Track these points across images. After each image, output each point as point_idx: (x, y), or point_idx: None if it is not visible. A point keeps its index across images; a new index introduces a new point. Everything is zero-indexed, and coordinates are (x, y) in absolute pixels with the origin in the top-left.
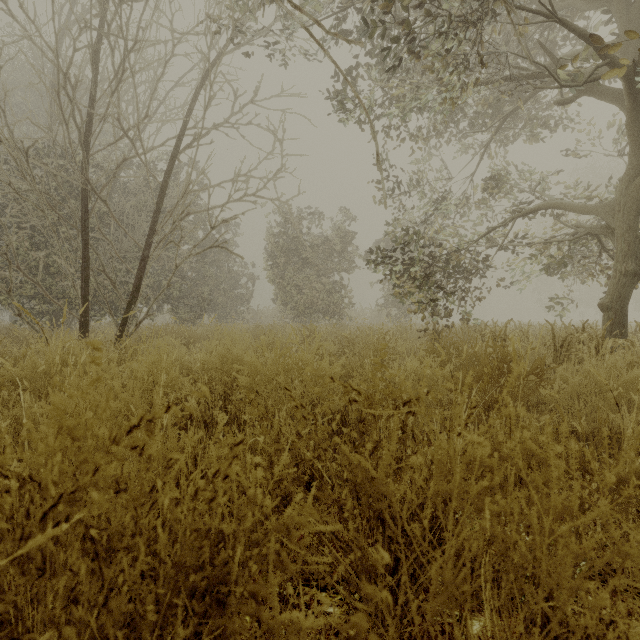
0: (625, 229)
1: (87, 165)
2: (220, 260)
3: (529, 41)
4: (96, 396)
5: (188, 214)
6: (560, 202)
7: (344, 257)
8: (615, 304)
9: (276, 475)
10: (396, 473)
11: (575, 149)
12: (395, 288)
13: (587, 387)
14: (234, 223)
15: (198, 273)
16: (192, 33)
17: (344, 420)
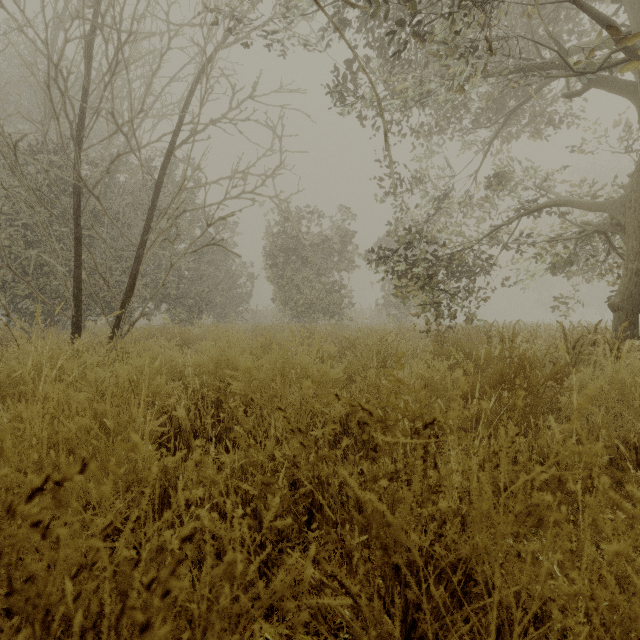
0: (636, 226)
1: (79, 160)
2: (218, 259)
3: (535, 33)
4: (66, 408)
5: (184, 211)
6: (567, 199)
7: (344, 256)
8: (626, 304)
9: (264, 526)
10: (415, 510)
11: (581, 145)
12: (396, 288)
13: (609, 393)
14: (233, 222)
15: (196, 273)
16: (187, 24)
17: (346, 429)
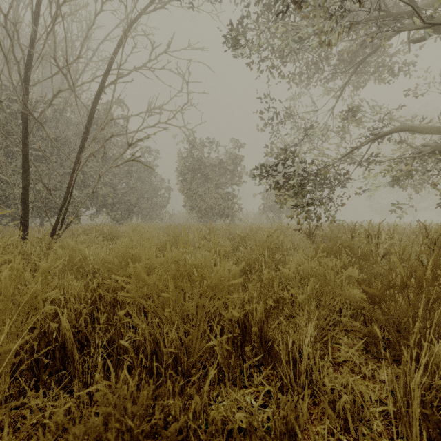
0: None
1: (25, 92)
2: (144, 176)
3: None
4: None
5: (112, 136)
6: (411, 125)
7: (235, 174)
8: None
9: None
10: None
11: (415, 88)
12: (275, 196)
13: None
14: (155, 150)
15: (128, 186)
16: None
17: (243, 329)
